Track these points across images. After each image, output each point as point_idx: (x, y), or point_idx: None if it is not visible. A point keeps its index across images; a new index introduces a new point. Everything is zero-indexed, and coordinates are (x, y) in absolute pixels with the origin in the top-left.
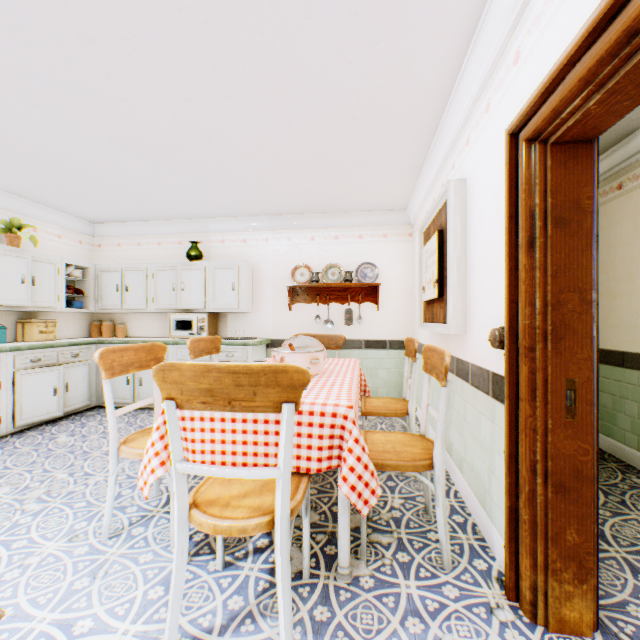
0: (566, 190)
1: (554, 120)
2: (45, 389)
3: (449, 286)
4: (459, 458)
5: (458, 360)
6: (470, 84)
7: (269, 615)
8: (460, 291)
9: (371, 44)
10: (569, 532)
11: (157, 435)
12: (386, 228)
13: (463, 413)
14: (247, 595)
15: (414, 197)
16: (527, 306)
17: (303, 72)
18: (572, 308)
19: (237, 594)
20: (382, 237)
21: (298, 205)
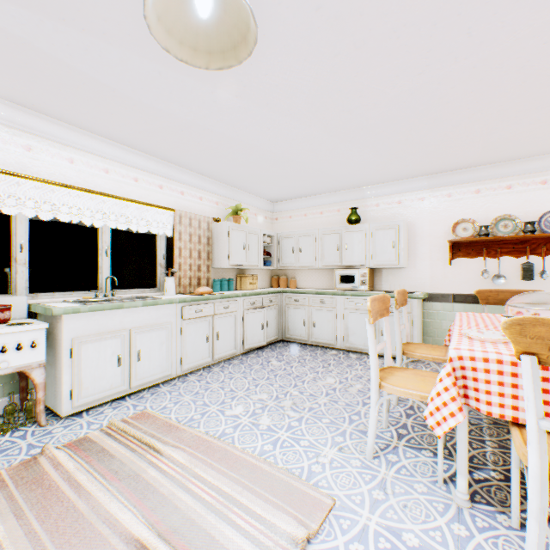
0: None
1: None
2: (257, 324)
3: None
4: None
5: None
6: None
7: None
8: None
9: None
10: None
11: (448, 381)
12: None
13: None
14: None
15: None
16: None
17: None
18: None
19: None
20: None
21: (467, 159)
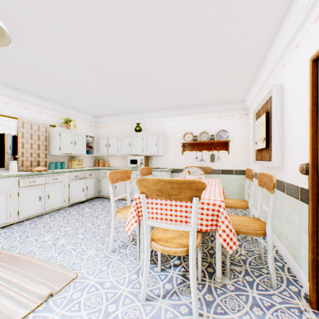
0: None
1: None
2: (79, 188)
3: (273, 141)
4: (278, 233)
5: (277, 180)
6: (286, 34)
7: (184, 294)
8: (279, 144)
9: (231, 23)
10: None
11: (133, 209)
12: (233, 112)
13: (281, 209)
14: (173, 284)
15: (249, 95)
16: None
17: (195, 41)
18: None
19: (168, 282)
20: (230, 116)
21: (187, 103)
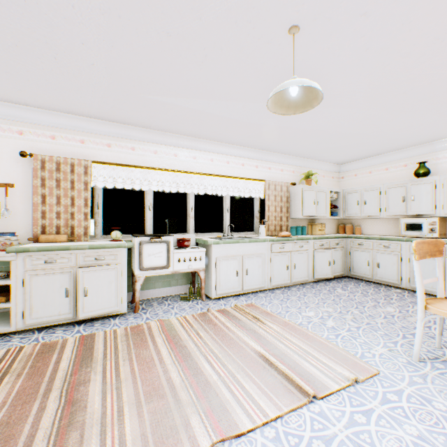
0: None
1: None
2: (324, 261)
3: None
4: None
5: None
6: None
7: None
8: None
9: None
10: None
11: None
12: None
13: None
14: None
15: None
16: None
17: None
18: None
19: None
20: None
21: None
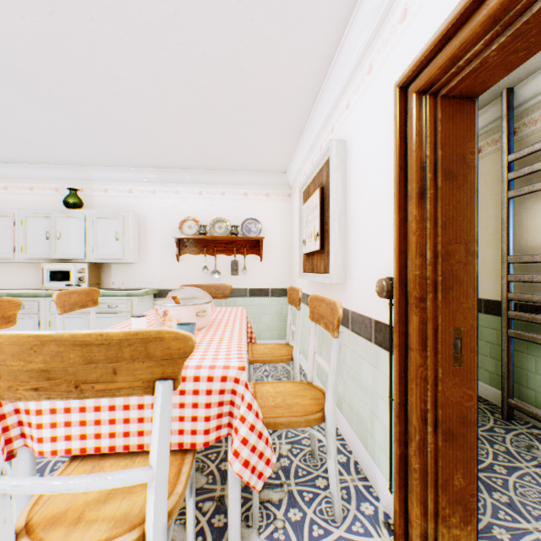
0: (454, 144)
1: (451, 68)
2: None
3: (332, 239)
4: (339, 397)
5: None
6: (353, 48)
7: None
8: (341, 244)
9: None
10: (456, 477)
11: None
12: (268, 188)
13: (343, 356)
14: None
15: (294, 161)
16: (418, 257)
17: (189, 2)
18: (459, 259)
19: None
20: (265, 196)
21: (186, 159)
